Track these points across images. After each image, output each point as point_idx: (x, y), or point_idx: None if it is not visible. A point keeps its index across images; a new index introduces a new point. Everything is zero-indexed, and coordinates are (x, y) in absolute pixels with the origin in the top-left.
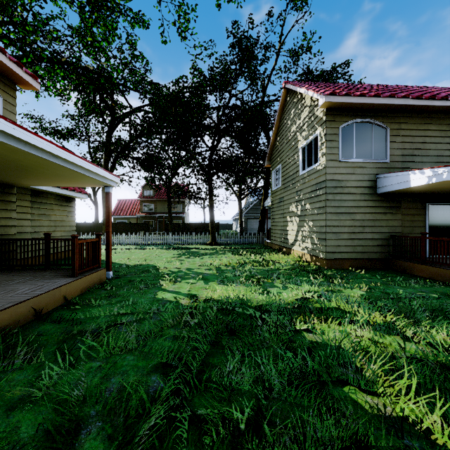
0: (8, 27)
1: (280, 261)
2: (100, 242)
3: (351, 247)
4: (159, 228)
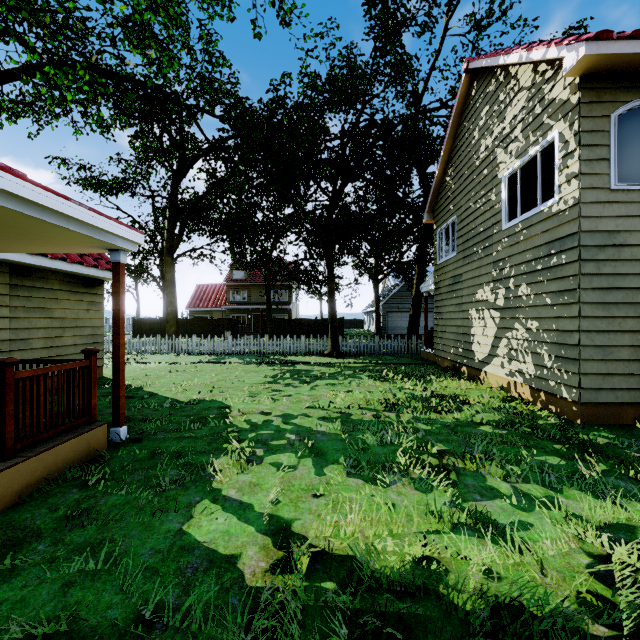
0: (1, 2)
1: (470, 399)
2: (93, 367)
3: (639, 379)
4: (254, 325)
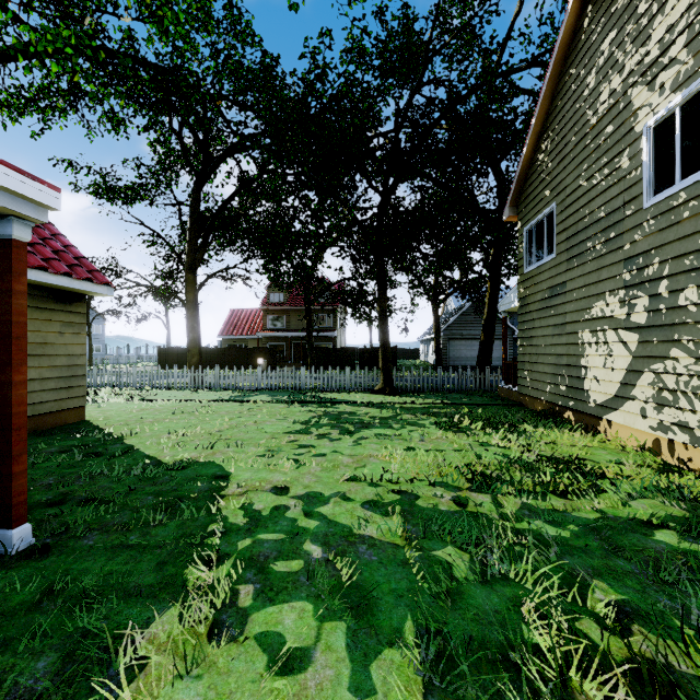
0: None
1: (606, 470)
2: None
3: None
4: (294, 355)
